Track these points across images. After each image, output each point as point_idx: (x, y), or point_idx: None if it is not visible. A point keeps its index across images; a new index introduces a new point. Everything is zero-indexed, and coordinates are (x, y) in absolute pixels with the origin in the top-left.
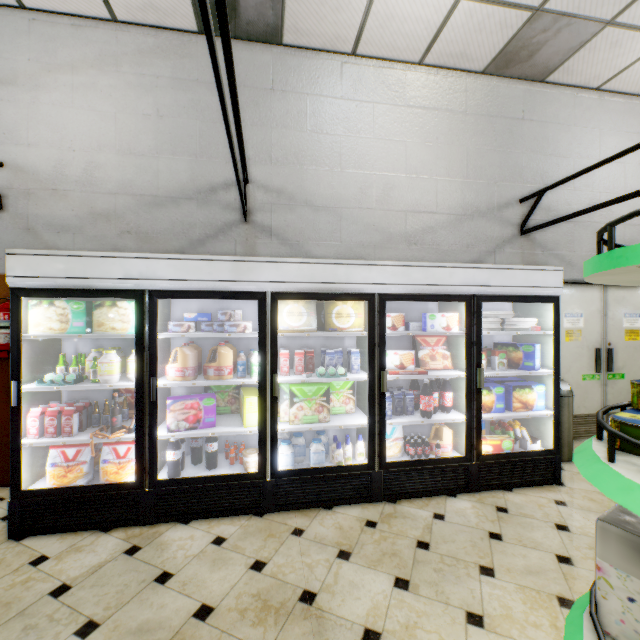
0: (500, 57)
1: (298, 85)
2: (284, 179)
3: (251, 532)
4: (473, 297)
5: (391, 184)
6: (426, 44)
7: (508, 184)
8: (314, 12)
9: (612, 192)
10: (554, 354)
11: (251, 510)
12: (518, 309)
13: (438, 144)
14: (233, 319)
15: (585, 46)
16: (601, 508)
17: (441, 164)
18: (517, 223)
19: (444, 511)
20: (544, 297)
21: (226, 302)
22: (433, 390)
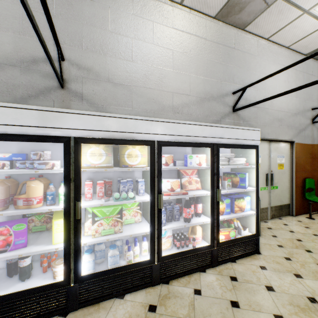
0: (225, 8)
1: None
2: (92, 61)
3: None
4: (215, 145)
5: (164, 74)
6: None
7: (227, 83)
8: None
9: (273, 93)
10: (256, 179)
11: (57, 312)
12: (234, 153)
13: (191, 54)
14: (42, 158)
15: (267, 10)
16: (284, 268)
17: (192, 66)
18: (231, 105)
19: (200, 286)
20: (251, 146)
21: (43, 145)
22: (191, 203)
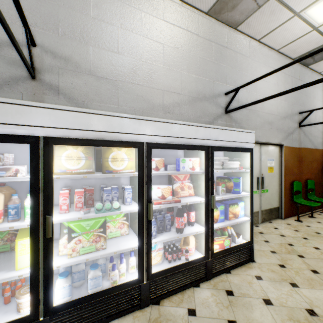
0: (217, 4)
1: None
2: (71, 50)
3: None
4: (209, 147)
5: (154, 70)
6: None
7: (219, 83)
8: None
9: (264, 96)
10: (250, 183)
11: None
12: (227, 156)
13: (182, 50)
14: (2, 163)
15: (259, 9)
16: (280, 277)
17: (184, 63)
18: (224, 106)
19: (194, 305)
20: (246, 149)
21: (7, 147)
22: (183, 212)
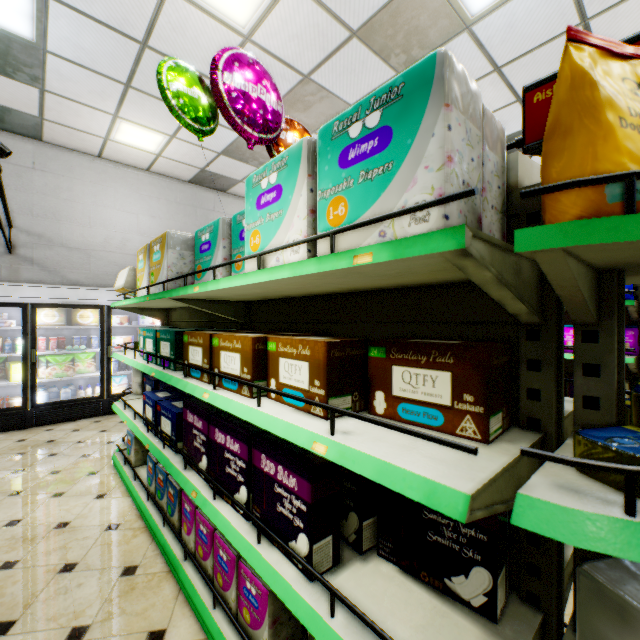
0: (195, 179)
1: (56, 169)
2: (44, 228)
3: (17, 434)
4: None
5: (128, 238)
6: (148, 165)
7: None
8: (66, 137)
9: None
10: None
11: (17, 428)
12: None
13: (161, 218)
14: (2, 318)
15: (236, 185)
16: None
17: (163, 230)
18: None
19: None
20: None
21: None
22: None
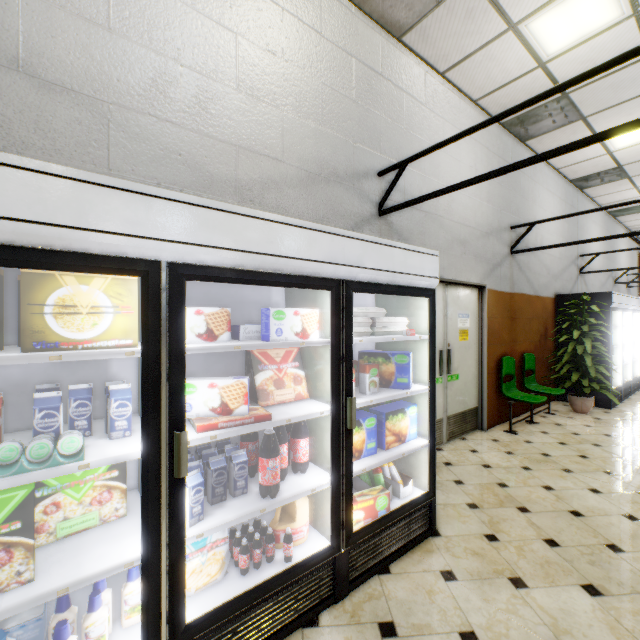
0: None
1: None
2: None
3: None
4: (342, 284)
5: (212, 93)
6: None
7: (367, 149)
8: None
9: None
10: (430, 365)
11: None
12: (382, 306)
13: (285, 60)
14: None
15: (446, 1)
16: (490, 567)
17: (289, 92)
18: (376, 200)
19: None
20: (421, 289)
21: None
22: (280, 441)
